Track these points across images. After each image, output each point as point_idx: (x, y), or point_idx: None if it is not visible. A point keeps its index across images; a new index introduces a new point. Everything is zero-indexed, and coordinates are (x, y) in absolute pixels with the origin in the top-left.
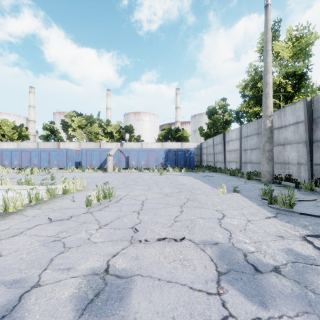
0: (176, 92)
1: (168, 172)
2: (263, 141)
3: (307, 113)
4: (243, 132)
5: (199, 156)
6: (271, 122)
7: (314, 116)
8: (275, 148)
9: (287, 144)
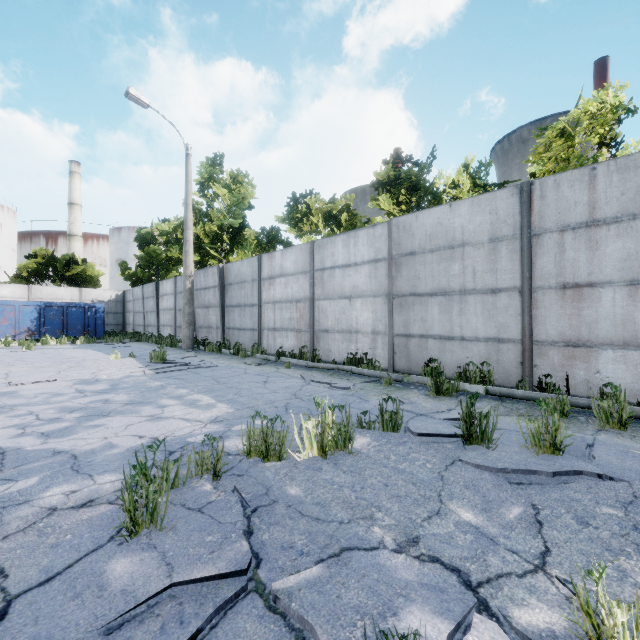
0: (72, 168)
1: (46, 346)
2: (183, 303)
3: (220, 279)
4: (178, 285)
5: (121, 315)
6: (192, 283)
7: (225, 283)
8: (203, 310)
9: (210, 307)
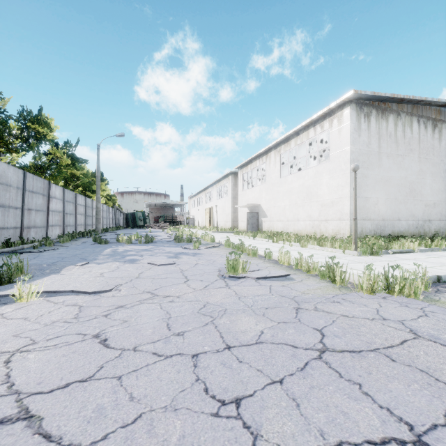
0: None
1: None
2: None
3: None
4: None
5: None
6: None
7: None
8: None
9: None
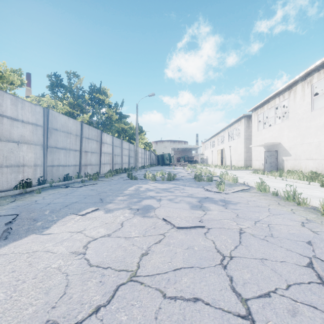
0: None
1: None
2: None
3: None
4: None
5: None
6: None
7: None
8: None
9: None
